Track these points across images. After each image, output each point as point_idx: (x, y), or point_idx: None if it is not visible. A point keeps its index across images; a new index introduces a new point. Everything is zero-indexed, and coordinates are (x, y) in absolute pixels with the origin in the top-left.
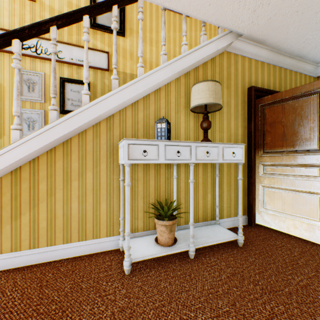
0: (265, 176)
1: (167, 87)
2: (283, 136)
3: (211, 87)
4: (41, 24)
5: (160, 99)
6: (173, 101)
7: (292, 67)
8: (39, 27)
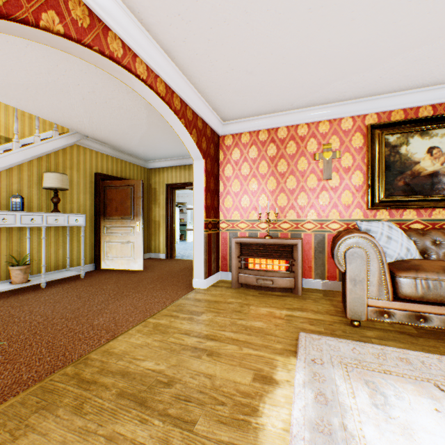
0: (108, 235)
1: (20, 167)
2: (117, 209)
3: (60, 177)
4: None
5: (13, 176)
6: (27, 178)
7: (132, 161)
8: None
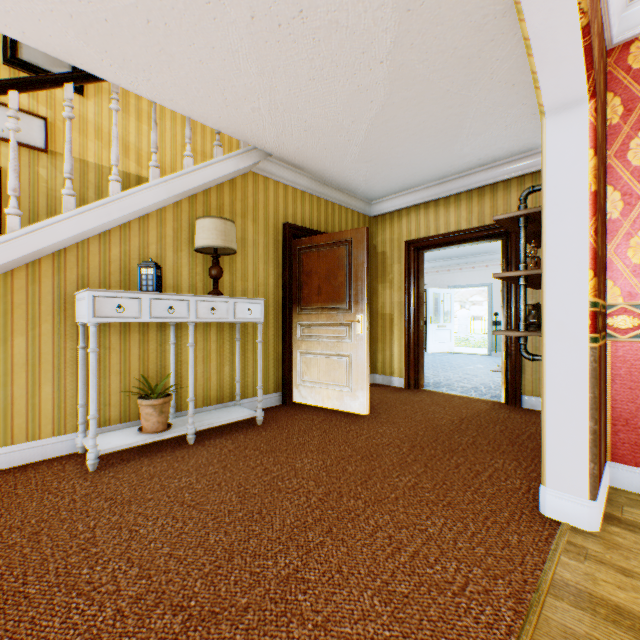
0: (303, 340)
1: (160, 214)
2: (319, 290)
3: (220, 226)
4: None
5: (149, 230)
6: (171, 235)
7: (343, 202)
8: None
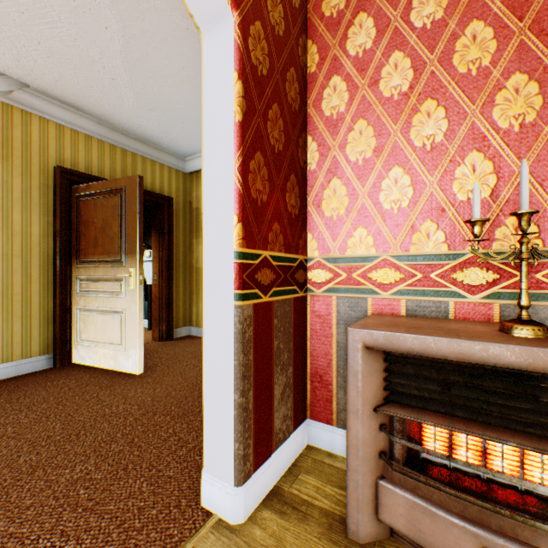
0: (82, 295)
1: None
2: (97, 242)
3: None
4: None
5: None
6: None
7: (148, 154)
8: None
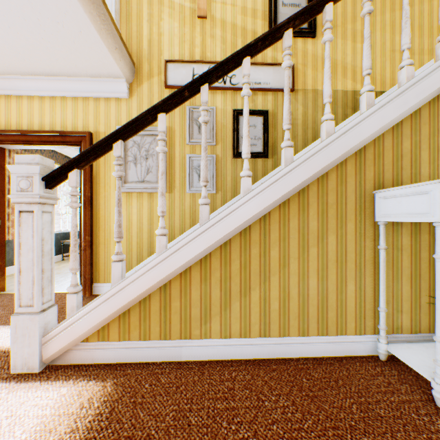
0: None
1: None
2: None
3: None
4: (275, 30)
5: (437, 114)
6: None
7: None
8: (272, 34)
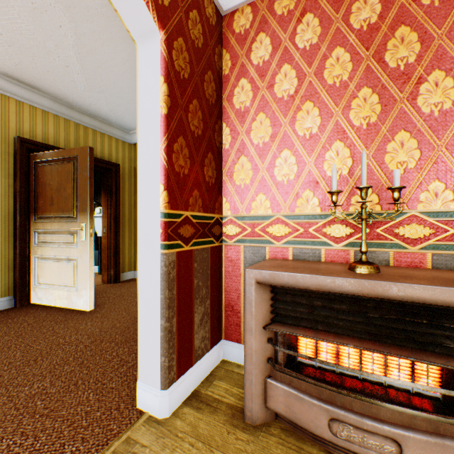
0: (39, 246)
1: None
2: (53, 201)
3: None
4: None
5: None
6: None
7: (98, 128)
8: None
